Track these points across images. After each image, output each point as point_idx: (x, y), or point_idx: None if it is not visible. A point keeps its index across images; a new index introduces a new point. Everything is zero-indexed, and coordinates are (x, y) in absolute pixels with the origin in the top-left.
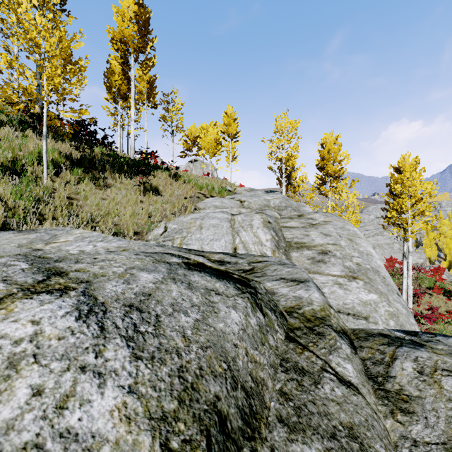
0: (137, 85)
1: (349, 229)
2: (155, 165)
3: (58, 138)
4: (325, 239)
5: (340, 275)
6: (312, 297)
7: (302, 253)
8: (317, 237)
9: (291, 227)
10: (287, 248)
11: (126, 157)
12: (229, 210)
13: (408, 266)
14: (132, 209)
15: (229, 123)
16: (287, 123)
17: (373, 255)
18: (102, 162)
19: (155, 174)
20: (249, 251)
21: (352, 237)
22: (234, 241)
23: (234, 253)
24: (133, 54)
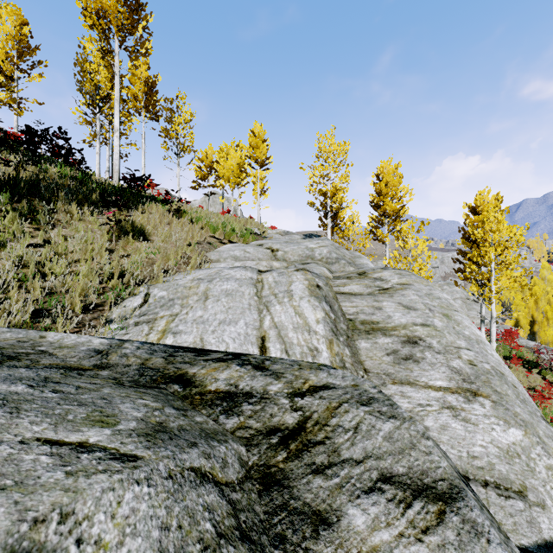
0: (130, 88)
1: (439, 297)
2: (149, 196)
3: None
4: (408, 314)
5: (449, 387)
6: None
7: (376, 343)
8: (395, 312)
9: (351, 294)
10: (349, 333)
11: (103, 183)
12: (255, 264)
13: (491, 336)
14: (87, 264)
15: (257, 145)
16: (333, 145)
17: (483, 341)
18: (55, 187)
19: (145, 208)
20: (288, 346)
21: (447, 311)
22: (261, 324)
23: (260, 358)
24: (117, 34)
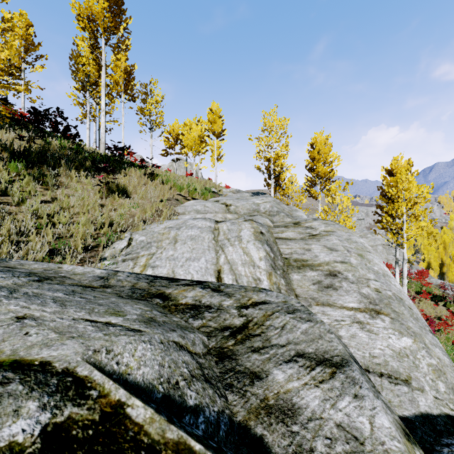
0: (113, 75)
1: (356, 241)
2: (129, 162)
3: (2, 126)
4: (330, 254)
5: (358, 307)
6: (383, 436)
7: (305, 275)
8: (321, 252)
9: (287, 239)
10: (285, 268)
11: (93, 152)
12: (213, 216)
13: (403, 274)
14: (85, 216)
15: (214, 121)
16: (276, 120)
17: (389, 275)
18: (58, 157)
19: (126, 172)
20: (238, 276)
21: (361, 252)
22: (217, 261)
23: (216, 284)
24: (104, 34)
